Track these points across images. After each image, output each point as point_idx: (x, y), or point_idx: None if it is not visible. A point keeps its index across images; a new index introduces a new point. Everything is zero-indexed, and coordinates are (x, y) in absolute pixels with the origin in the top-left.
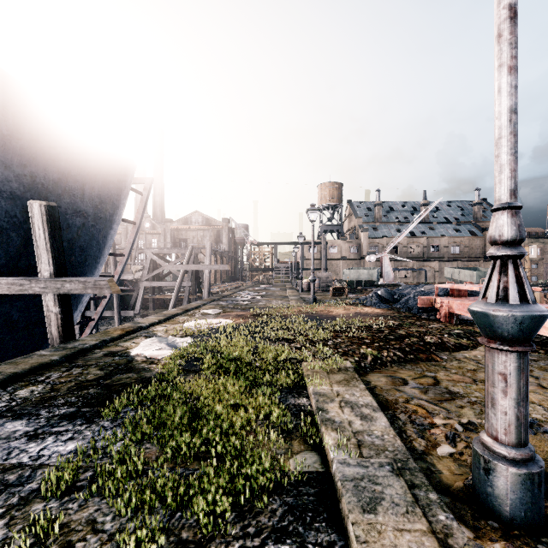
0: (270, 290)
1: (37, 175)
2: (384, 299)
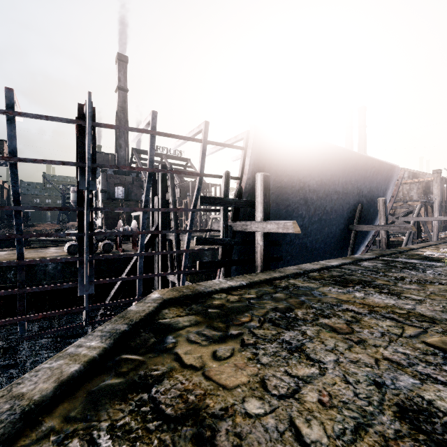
0: None
1: (370, 187)
2: None
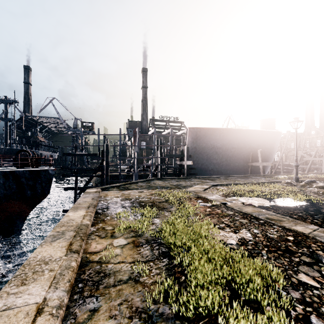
0: None
1: (258, 144)
2: None
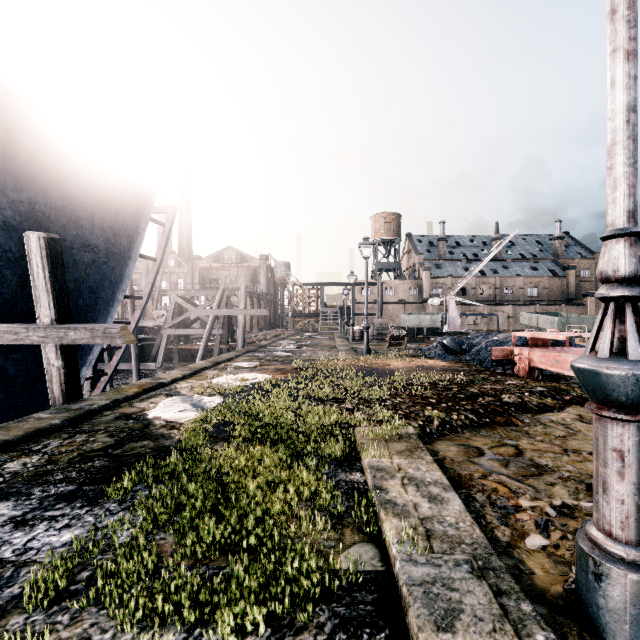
0: (315, 339)
1: (36, 202)
2: (450, 349)
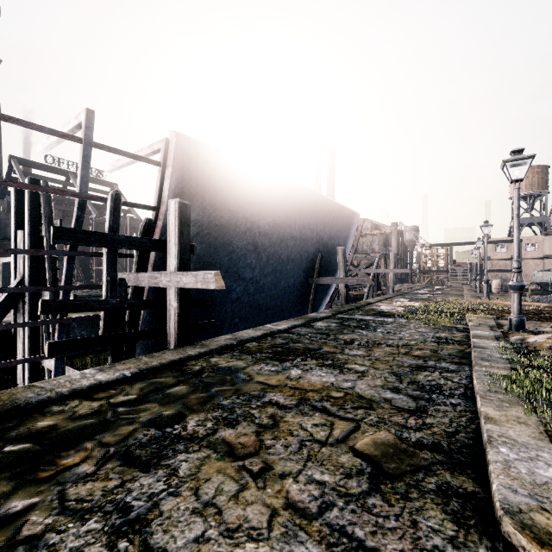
0: (445, 291)
1: (331, 234)
2: None
